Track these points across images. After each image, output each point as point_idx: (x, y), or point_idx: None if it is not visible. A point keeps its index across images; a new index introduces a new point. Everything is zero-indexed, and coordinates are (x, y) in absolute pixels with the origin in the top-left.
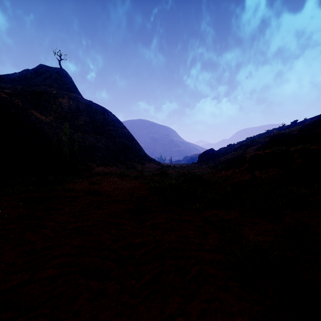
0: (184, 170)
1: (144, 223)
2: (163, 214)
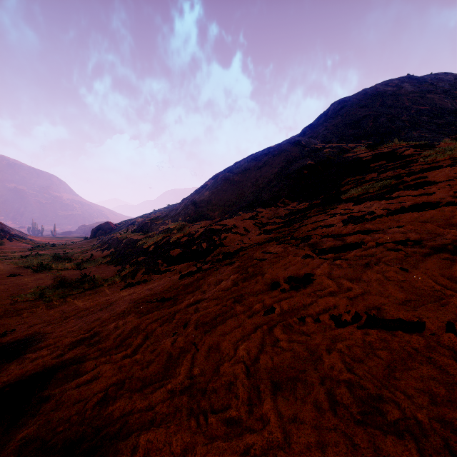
0: (65, 249)
1: (19, 278)
2: (30, 275)
